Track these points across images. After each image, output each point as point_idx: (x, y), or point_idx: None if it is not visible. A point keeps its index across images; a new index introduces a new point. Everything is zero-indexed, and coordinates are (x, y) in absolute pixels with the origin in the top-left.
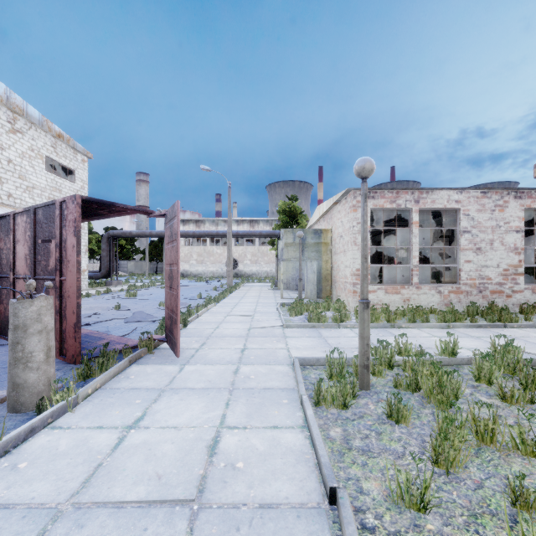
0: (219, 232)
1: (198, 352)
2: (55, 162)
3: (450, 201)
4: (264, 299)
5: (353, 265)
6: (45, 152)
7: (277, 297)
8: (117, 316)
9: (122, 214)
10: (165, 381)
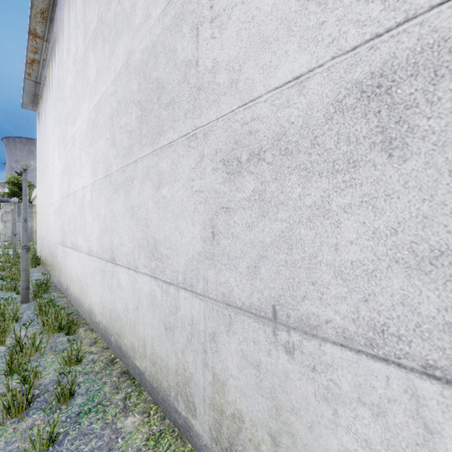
0: None
1: None
2: None
3: None
4: None
5: None
6: None
7: None
8: None
9: None
10: None
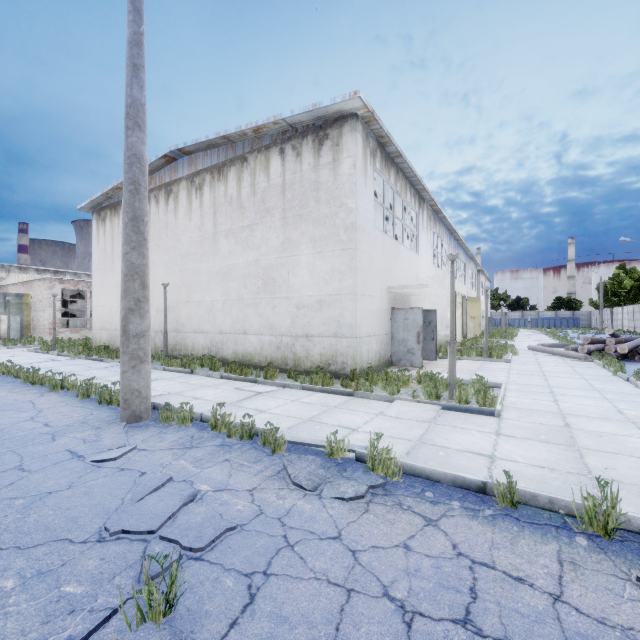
0: None
1: None
2: None
3: None
4: None
5: (51, 318)
6: None
7: None
8: None
9: None
10: None
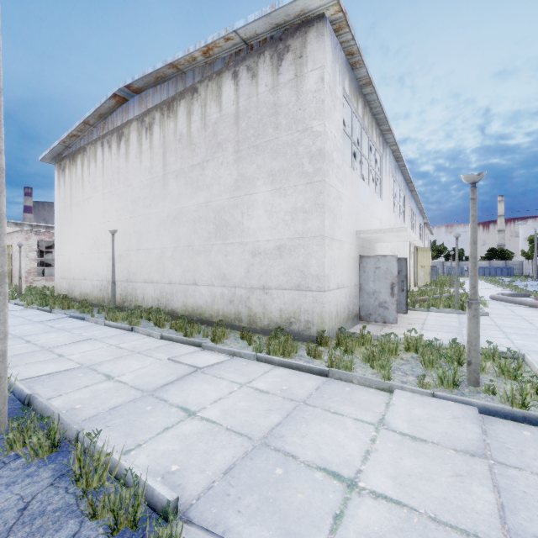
0: None
1: None
2: None
3: None
4: None
5: (26, 267)
6: None
7: None
8: None
9: None
10: None
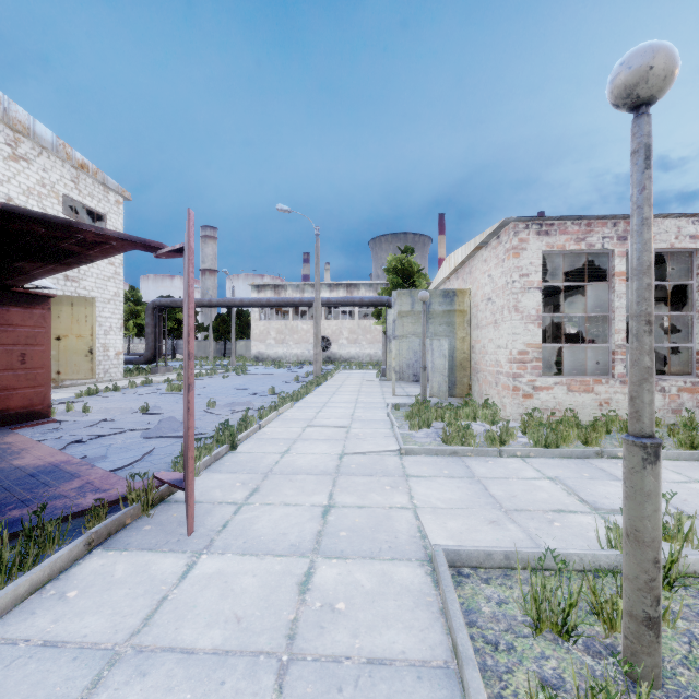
0: (304, 299)
1: (239, 513)
2: (81, 206)
3: (680, 237)
4: (366, 396)
5: (513, 344)
6: (62, 189)
7: (386, 393)
8: (136, 424)
9: (110, 252)
10: (135, 615)
